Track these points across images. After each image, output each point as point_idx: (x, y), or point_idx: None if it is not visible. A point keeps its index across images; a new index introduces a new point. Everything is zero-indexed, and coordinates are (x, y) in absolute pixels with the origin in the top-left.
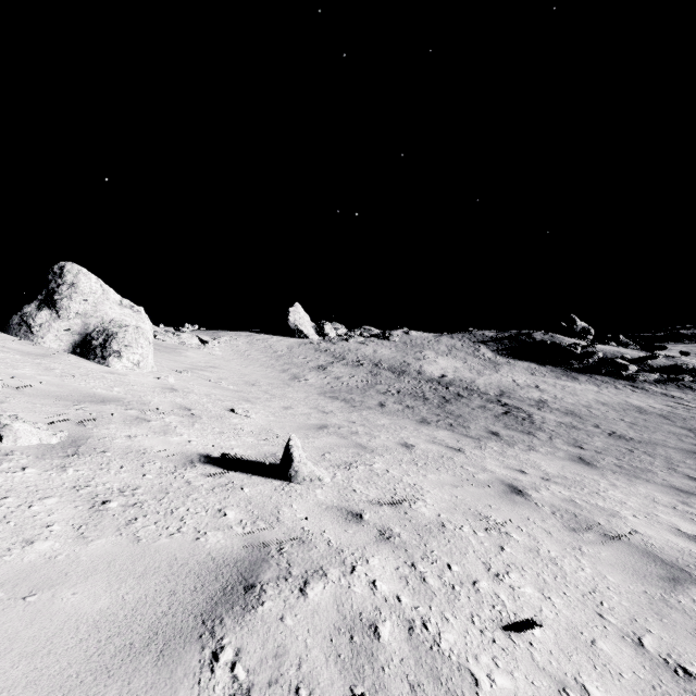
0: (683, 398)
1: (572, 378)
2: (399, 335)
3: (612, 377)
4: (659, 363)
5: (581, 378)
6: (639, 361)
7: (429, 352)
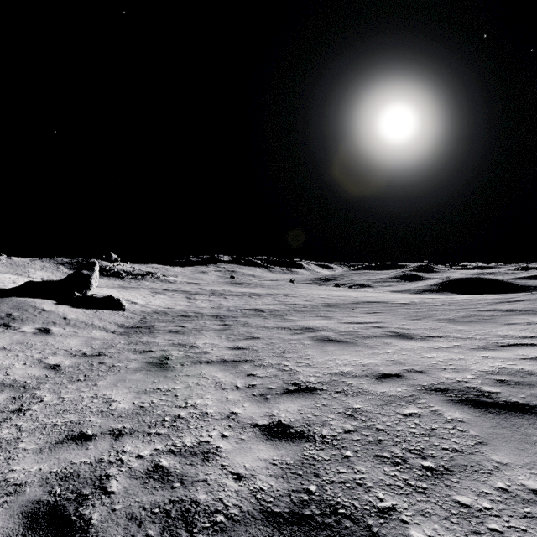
0: (133, 282)
1: (101, 278)
2: (5, 259)
3: (117, 277)
4: (135, 273)
5: (105, 278)
6: (129, 272)
7: (30, 269)
